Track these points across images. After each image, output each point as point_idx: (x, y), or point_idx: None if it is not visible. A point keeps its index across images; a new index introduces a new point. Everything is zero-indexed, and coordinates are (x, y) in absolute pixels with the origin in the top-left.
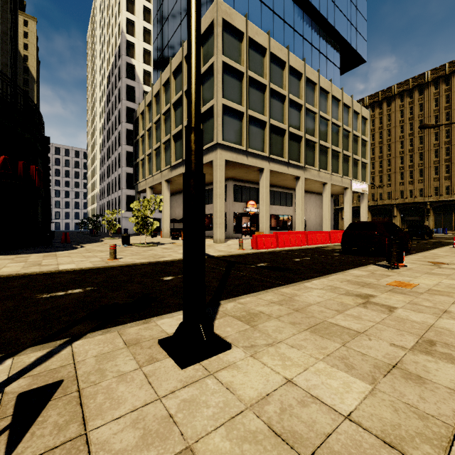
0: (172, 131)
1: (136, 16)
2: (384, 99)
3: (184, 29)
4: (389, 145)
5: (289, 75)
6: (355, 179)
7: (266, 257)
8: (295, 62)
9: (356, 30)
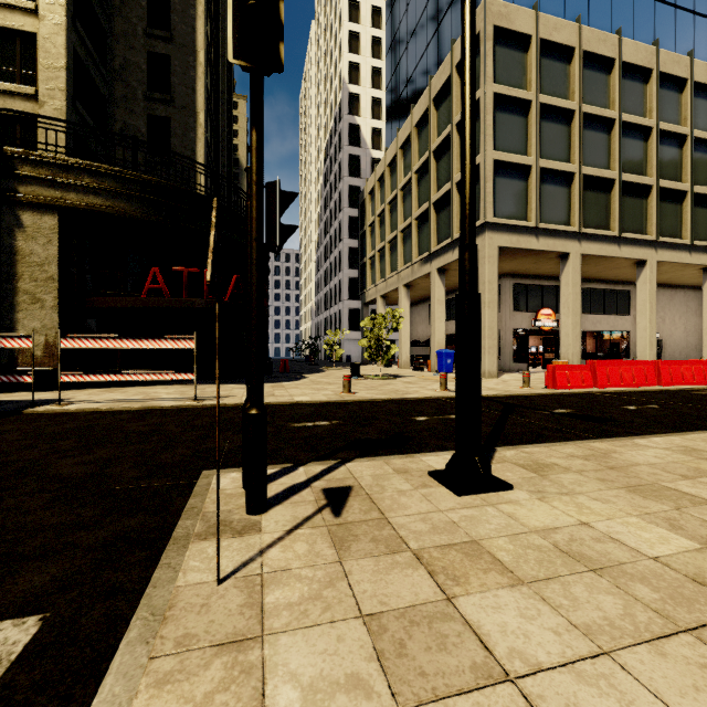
0: (414, 212)
1: (362, 55)
2: None
3: (431, 57)
4: None
5: (622, 79)
6: None
7: (570, 400)
8: (635, 52)
9: None
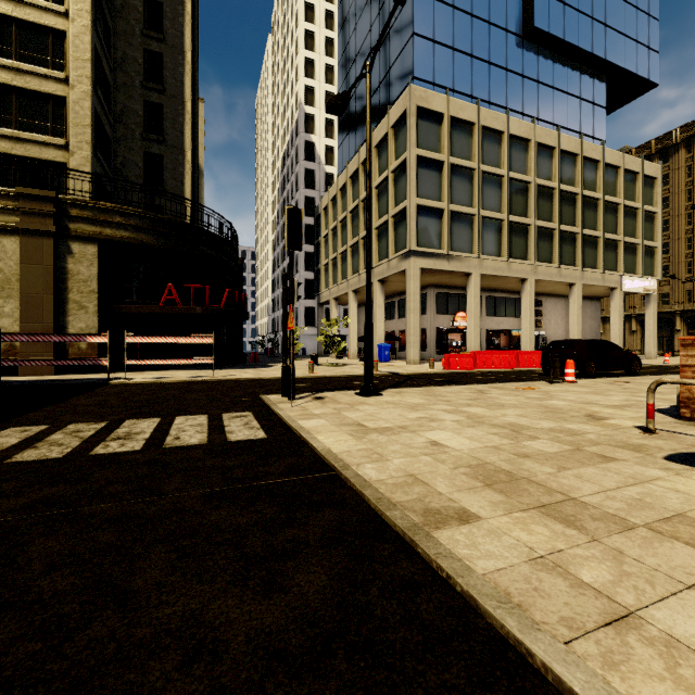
0: (360, 233)
1: (317, 80)
2: None
3: (374, 107)
4: None
5: (510, 146)
6: (629, 274)
7: (450, 375)
8: (519, 127)
9: (636, 42)
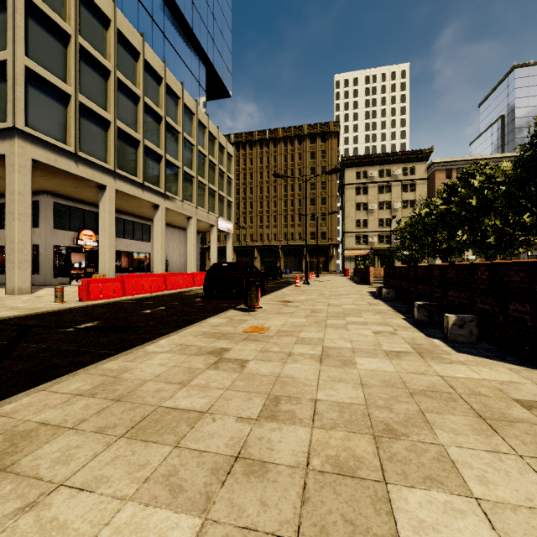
0: None
1: None
2: (247, 142)
3: None
4: (252, 188)
5: (145, 71)
6: (221, 217)
7: (100, 311)
8: (153, 59)
9: (222, 59)
